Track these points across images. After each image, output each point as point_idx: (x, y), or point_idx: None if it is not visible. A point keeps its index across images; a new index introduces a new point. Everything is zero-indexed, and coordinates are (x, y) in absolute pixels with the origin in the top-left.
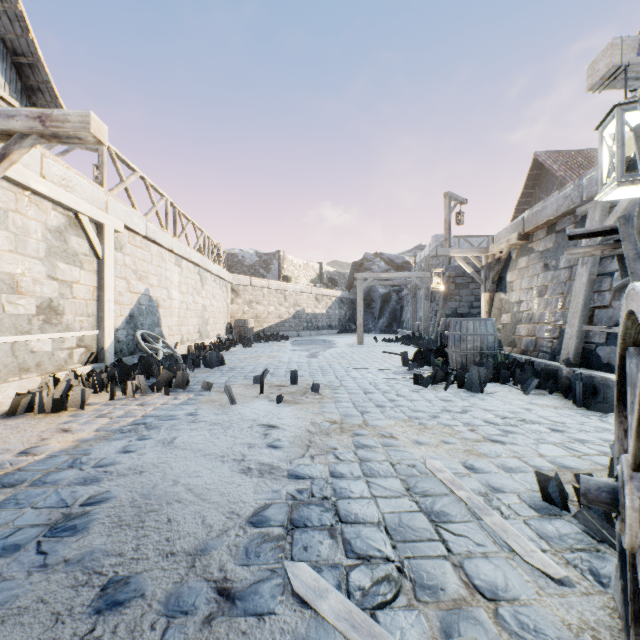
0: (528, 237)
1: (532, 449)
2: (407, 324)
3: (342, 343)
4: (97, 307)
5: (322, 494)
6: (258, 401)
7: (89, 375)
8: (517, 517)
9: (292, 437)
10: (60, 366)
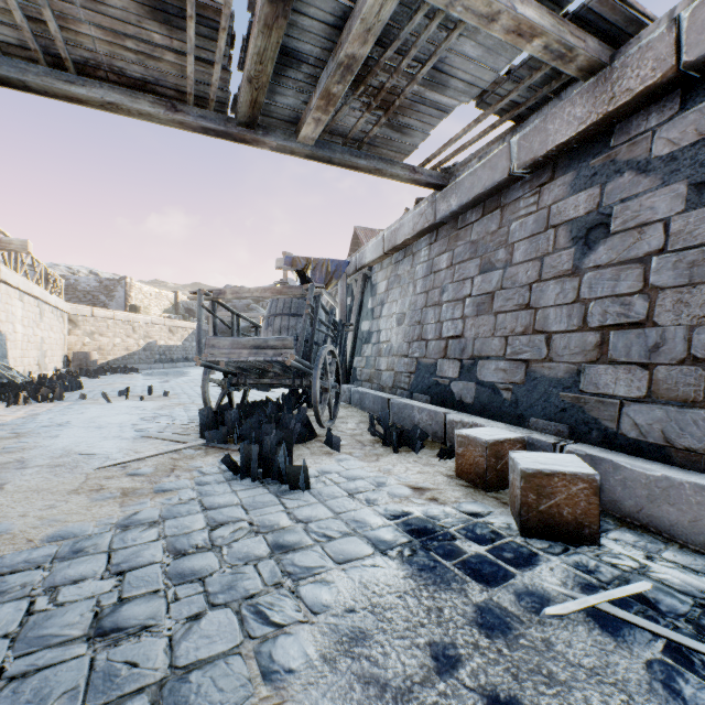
0: None
1: None
2: None
3: (196, 373)
4: None
5: (167, 415)
6: (127, 401)
7: None
8: None
9: (153, 408)
10: None
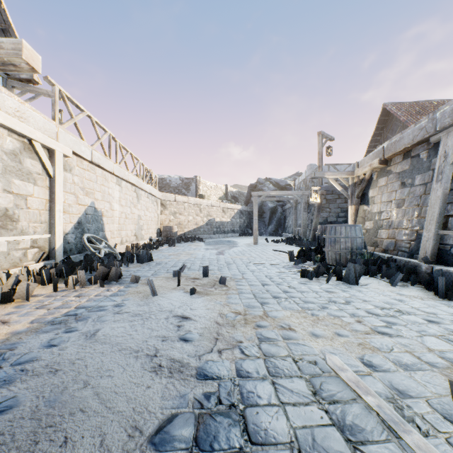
0: (387, 162)
1: (419, 342)
2: (289, 229)
3: (242, 243)
4: (49, 216)
5: (229, 400)
6: (175, 292)
7: (41, 270)
8: (437, 434)
9: (202, 329)
10: (15, 263)
